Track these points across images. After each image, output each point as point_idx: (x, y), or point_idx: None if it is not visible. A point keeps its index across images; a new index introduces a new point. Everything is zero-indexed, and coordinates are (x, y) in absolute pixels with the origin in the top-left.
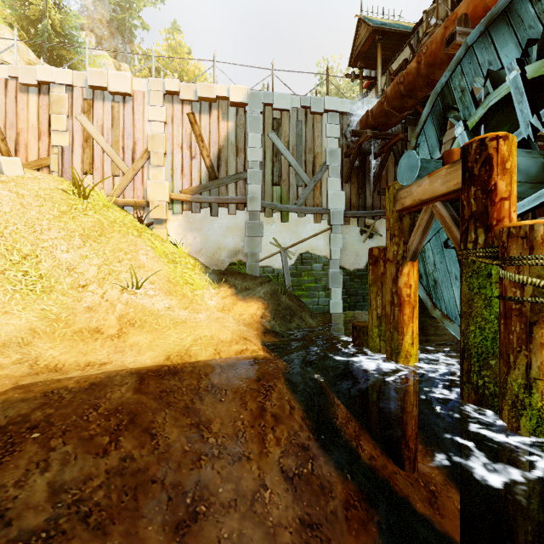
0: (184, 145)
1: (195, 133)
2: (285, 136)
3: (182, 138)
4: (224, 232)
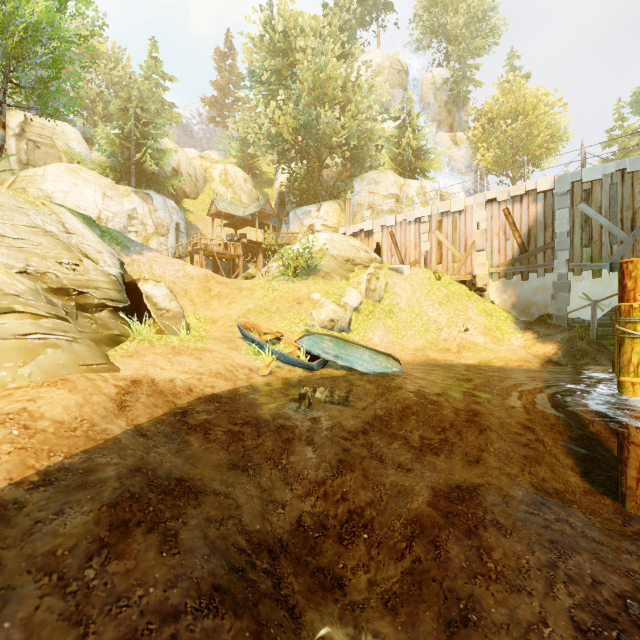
0: (500, 233)
1: (509, 222)
2: (596, 202)
3: (498, 228)
4: (533, 291)
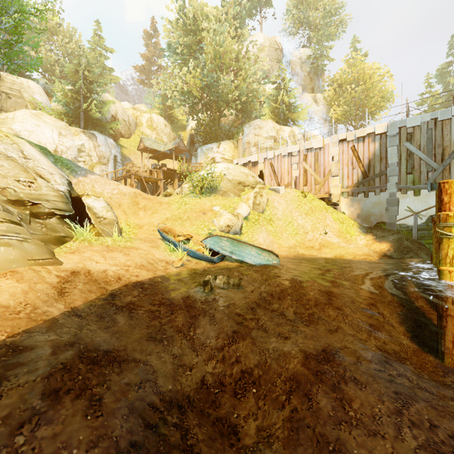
0: (348, 163)
1: (355, 155)
2: (416, 142)
3: (347, 160)
4: (372, 205)
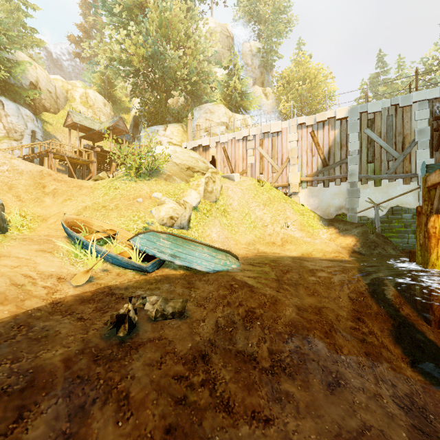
0: (308, 150)
1: (314, 142)
2: (377, 129)
3: (307, 147)
4: (332, 196)
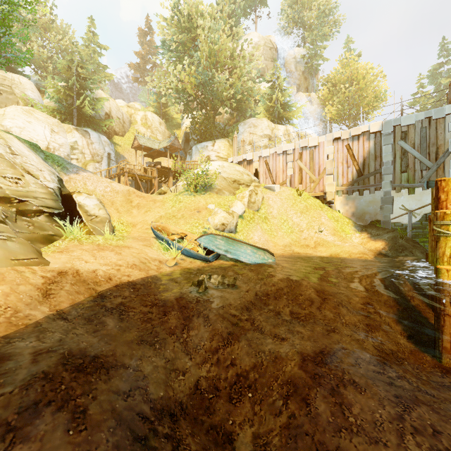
0: (343, 162)
1: (350, 154)
2: (411, 140)
3: (342, 159)
4: (367, 204)
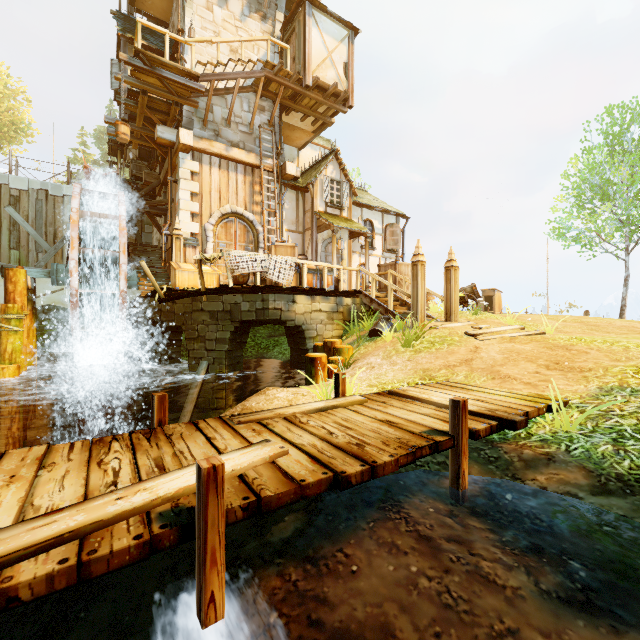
0: None
1: None
2: (24, 210)
3: None
4: None
